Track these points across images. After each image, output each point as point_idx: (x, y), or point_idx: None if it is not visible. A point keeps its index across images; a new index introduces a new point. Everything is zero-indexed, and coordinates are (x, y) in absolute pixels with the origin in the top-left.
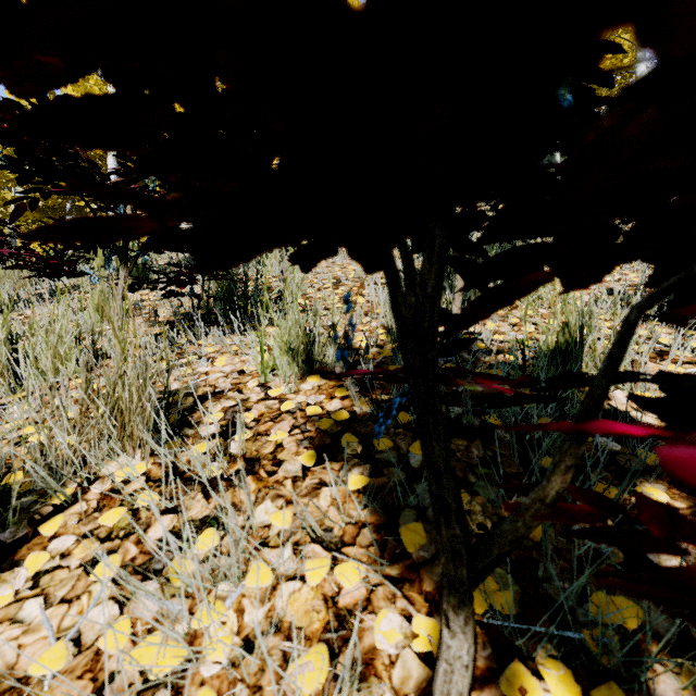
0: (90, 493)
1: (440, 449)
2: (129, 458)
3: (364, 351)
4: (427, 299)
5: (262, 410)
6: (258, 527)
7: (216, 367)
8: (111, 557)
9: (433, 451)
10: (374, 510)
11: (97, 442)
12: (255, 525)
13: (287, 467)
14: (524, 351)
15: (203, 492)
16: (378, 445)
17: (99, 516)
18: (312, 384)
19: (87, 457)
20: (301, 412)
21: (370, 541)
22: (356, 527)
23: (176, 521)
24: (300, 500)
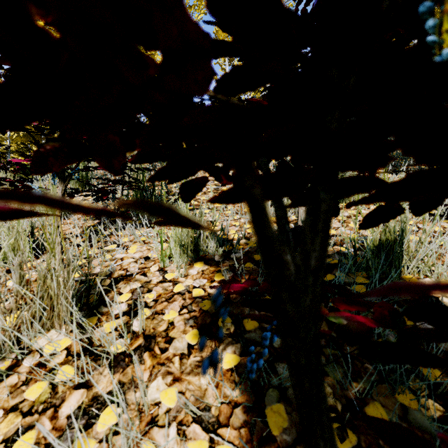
0: (22, 366)
1: (325, 444)
2: (57, 333)
3: (236, 244)
4: (310, 273)
5: (160, 291)
6: (150, 405)
7: (129, 253)
8: (28, 433)
9: (316, 445)
10: (244, 391)
11: (31, 322)
12: (147, 403)
13: (176, 344)
14: (355, 247)
15: (110, 367)
16: (247, 326)
17: (25, 389)
18: (198, 269)
19: (21, 337)
20: (189, 294)
21: (241, 421)
22: (229, 407)
23: (85, 396)
24: (185, 378)
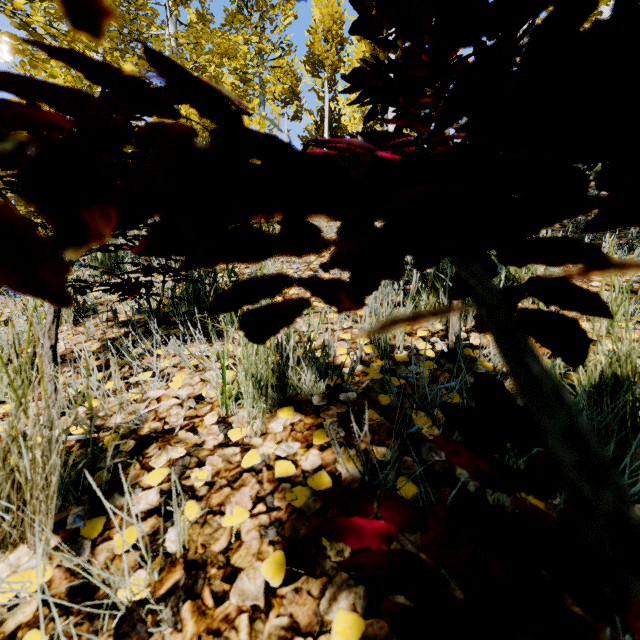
0: None
1: None
2: (30, 551)
3: (348, 376)
4: None
5: (218, 465)
6: None
7: (172, 389)
8: None
9: None
10: None
11: None
12: None
13: (244, 584)
14: None
15: (116, 636)
16: None
17: None
18: (284, 421)
19: None
20: (268, 471)
21: None
22: None
23: None
24: None
